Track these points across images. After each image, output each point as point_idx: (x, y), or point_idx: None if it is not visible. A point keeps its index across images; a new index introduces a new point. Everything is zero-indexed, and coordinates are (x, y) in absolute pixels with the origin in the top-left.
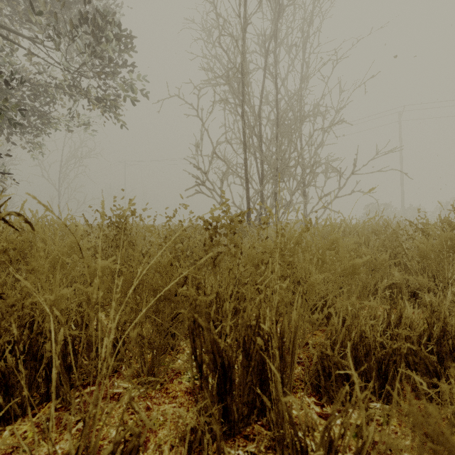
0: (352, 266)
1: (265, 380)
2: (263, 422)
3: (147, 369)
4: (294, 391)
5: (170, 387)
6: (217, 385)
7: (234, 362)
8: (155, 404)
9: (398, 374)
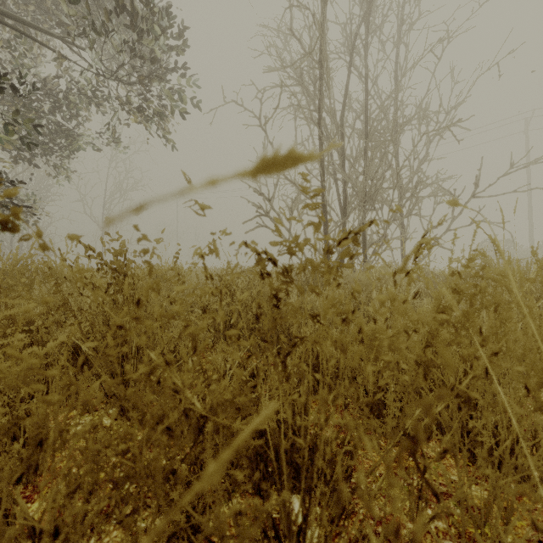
0: None
1: None
2: None
3: None
4: None
5: None
6: None
7: None
8: None
9: None
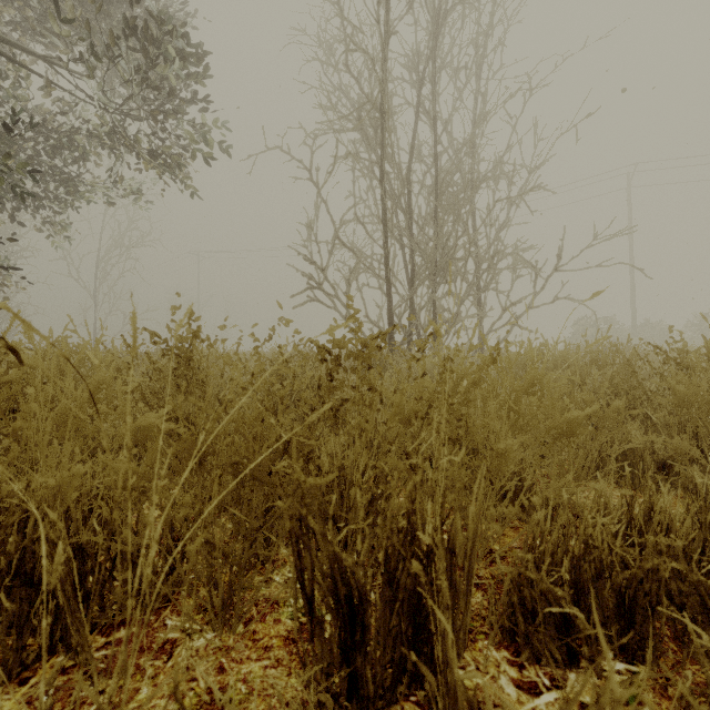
0: (568, 422)
1: (423, 625)
2: (419, 698)
3: (221, 599)
4: (472, 638)
5: (261, 630)
6: (339, 636)
7: (370, 595)
8: (233, 661)
9: (654, 613)
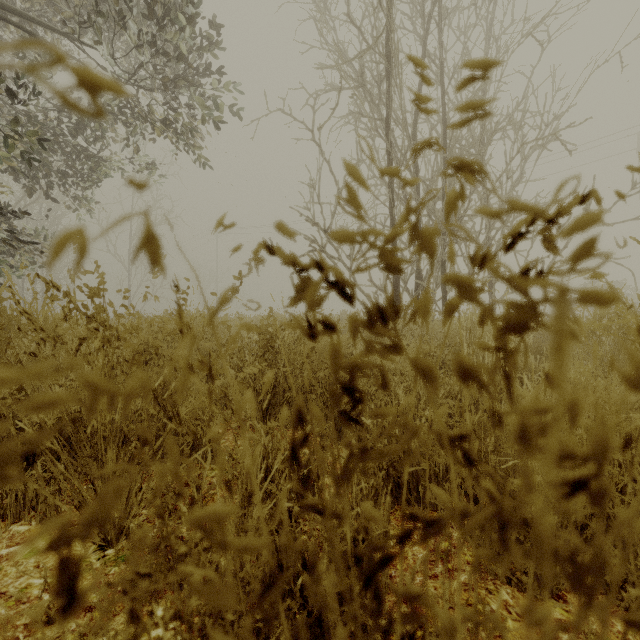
0: None
1: None
2: None
3: None
4: None
5: None
6: None
7: None
8: None
9: None
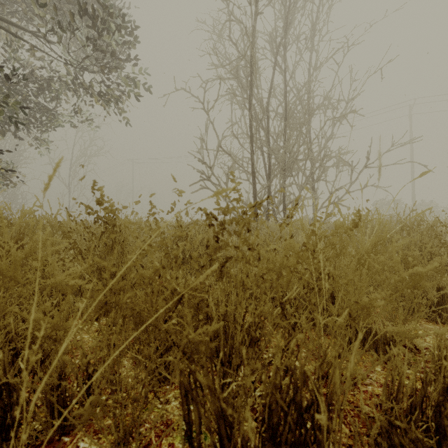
0: (412, 277)
1: None
2: None
3: (122, 431)
4: None
5: None
6: None
7: None
8: None
9: None
